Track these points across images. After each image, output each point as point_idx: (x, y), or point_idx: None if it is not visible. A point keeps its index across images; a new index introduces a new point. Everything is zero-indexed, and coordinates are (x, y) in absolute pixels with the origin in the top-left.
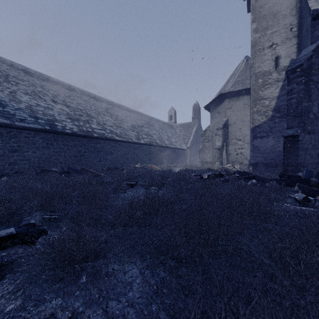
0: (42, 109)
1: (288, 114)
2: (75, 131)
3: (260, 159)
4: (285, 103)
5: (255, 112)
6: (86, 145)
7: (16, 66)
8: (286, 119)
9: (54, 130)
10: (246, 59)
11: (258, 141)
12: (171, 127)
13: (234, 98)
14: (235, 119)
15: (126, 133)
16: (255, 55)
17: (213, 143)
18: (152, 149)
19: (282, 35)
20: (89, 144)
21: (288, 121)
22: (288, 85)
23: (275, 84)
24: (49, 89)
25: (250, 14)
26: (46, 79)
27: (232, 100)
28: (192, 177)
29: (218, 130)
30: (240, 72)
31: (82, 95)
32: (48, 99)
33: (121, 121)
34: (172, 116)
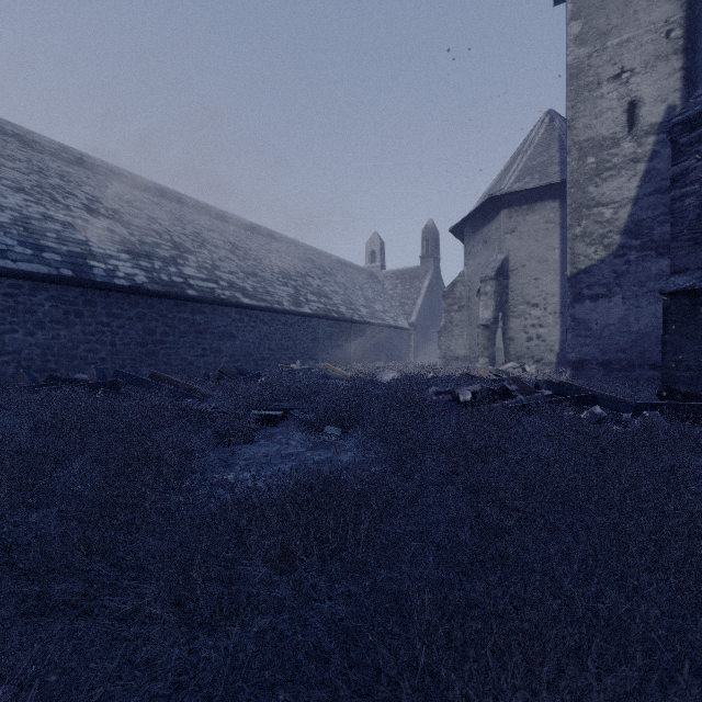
0: (56, 228)
1: (676, 236)
2: (139, 282)
3: (591, 350)
4: (654, 214)
5: (580, 237)
6: (168, 316)
7: (0, 126)
8: (656, 254)
9: (83, 278)
10: (550, 116)
11: (586, 307)
12: (374, 279)
13: (521, 208)
14: (523, 256)
15: (268, 289)
16: (578, 99)
17: (470, 314)
18: (330, 328)
19: (645, 49)
20: (177, 314)
21: (676, 255)
22: (676, 163)
23: (628, 168)
24: (82, 182)
25: (567, 1)
26: (76, 160)
27: (516, 212)
28: (430, 398)
29: (485, 283)
30: (537, 146)
31: (166, 200)
32: (76, 206)
33: (257, 261)
34: (376, 254)
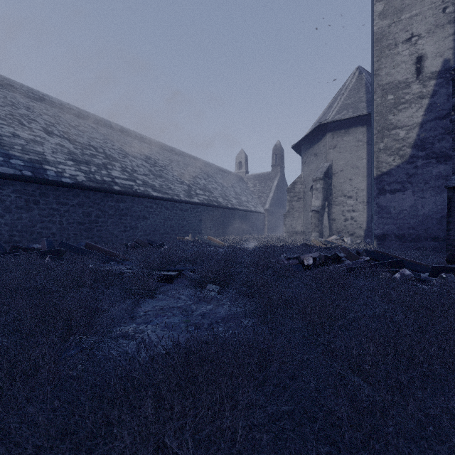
0: (21, 143)
1: None
2: (79, 180)
3: (390, 228)
4: (435, 134)
5: (383, 150)
6: (100, 204)
7: None
8: (436, 161)
9: (39, 177)
10: (359, 71)
11: (387, 198)
12: (241, 180)
13: (340, 132)
14: (342, 164)
15: (170, 186)
16: (381, 55)
17: (306, 203)
18: (212, 212)
19: (428, 20)
20: (106, 202)
21: None
22: None
23: (416, 102)
24: (42, 113)
25: None
26: (39, 98)
27: (337, 134)
28: (282, 262)
29: (316, 182)
30: (350, 90)
31: (101, 126)
32: (37, 128)
33: (162, 168)
34: (242, 164)
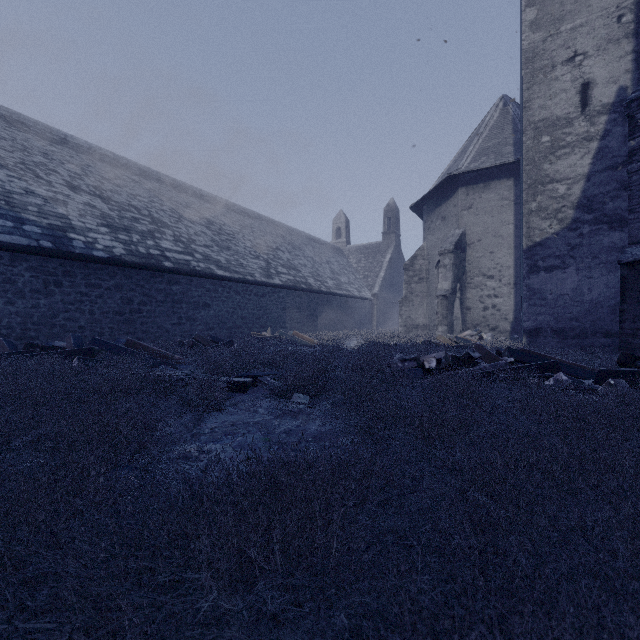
0: (37, 203)
1: (633, 208)
2: (117, 254)
3: (546, 319)
4: (606, 189)
5: (535, 211)
6: (145, 287)
7: None
8: (608, 228)
9: (62, 250)
10: (504, 101)
11: (541, 278)
12: (339, 253)
13: (477, 186)
14: (480, 231)
15: (241, 262)
16: (533, 81)
17: (430, 285)
18: (299, 298)
19: (597, 33)
20: (154, 284)
21: (633, 226)
22: (633, 138)
23: (581, 146)
24: (64, 161)
25: None
26: (60, 140)
27: (473, 190)
28: (395, 365)
29: (444, 256)
30: (492, 129)
31: (145, 179)
32: (58, 182)
33: (230, 236)
34: (341, 231)
